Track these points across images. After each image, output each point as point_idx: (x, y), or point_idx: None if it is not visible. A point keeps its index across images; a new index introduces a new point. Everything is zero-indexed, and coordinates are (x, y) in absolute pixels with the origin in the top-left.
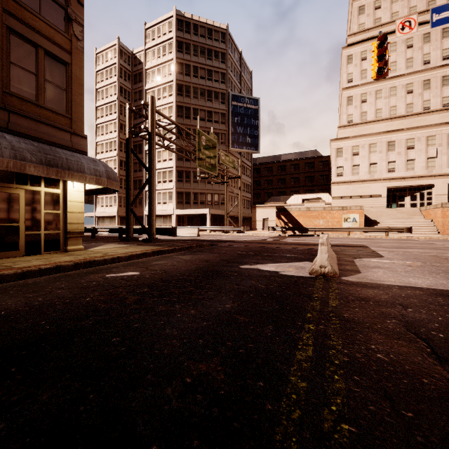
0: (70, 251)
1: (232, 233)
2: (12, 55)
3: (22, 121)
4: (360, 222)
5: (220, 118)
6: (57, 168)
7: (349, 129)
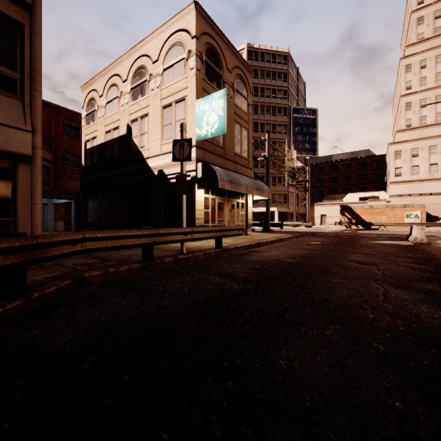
0: (248, 235)
1: (302, 228)
2: (235, 134)
3: (238, 166)
4: (422, 218)
5: (283, 129)
6: (259, 190)
7: (408, 133)
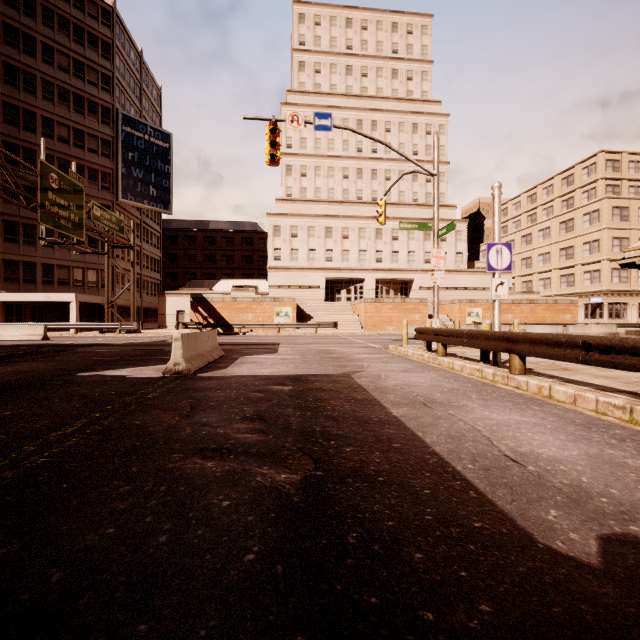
0: None
1: (118, 334)
2: None
3: None
4: (293, 316)
5: (101, 147)
6: None
7: (288, 204)
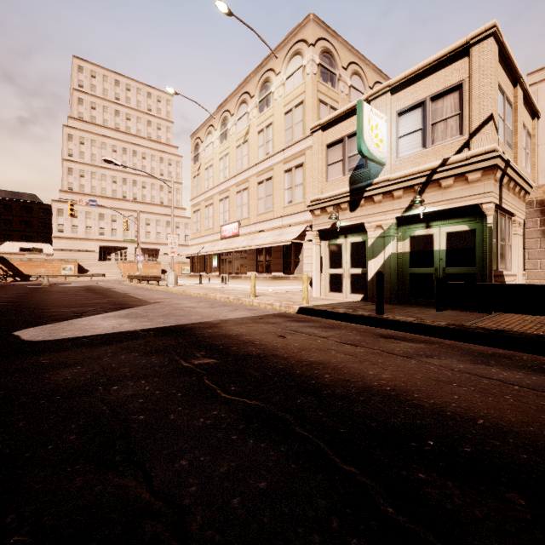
0: None
1: None
2: None
3: None
4: (75, 270)
5: None
6: None
7: (70, 195)
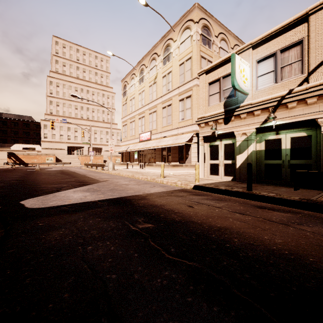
0: None
1: None
2: None
3: None
4: (54, 160)
5: None
6: None
7: (51, 116)
